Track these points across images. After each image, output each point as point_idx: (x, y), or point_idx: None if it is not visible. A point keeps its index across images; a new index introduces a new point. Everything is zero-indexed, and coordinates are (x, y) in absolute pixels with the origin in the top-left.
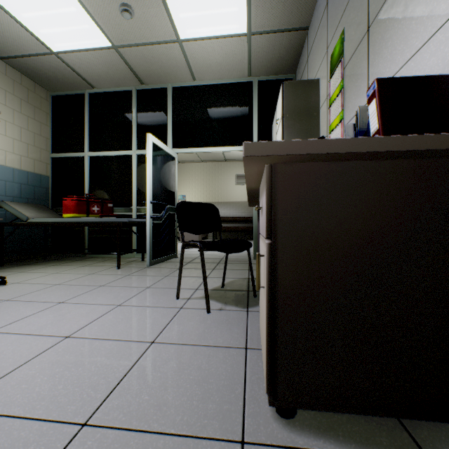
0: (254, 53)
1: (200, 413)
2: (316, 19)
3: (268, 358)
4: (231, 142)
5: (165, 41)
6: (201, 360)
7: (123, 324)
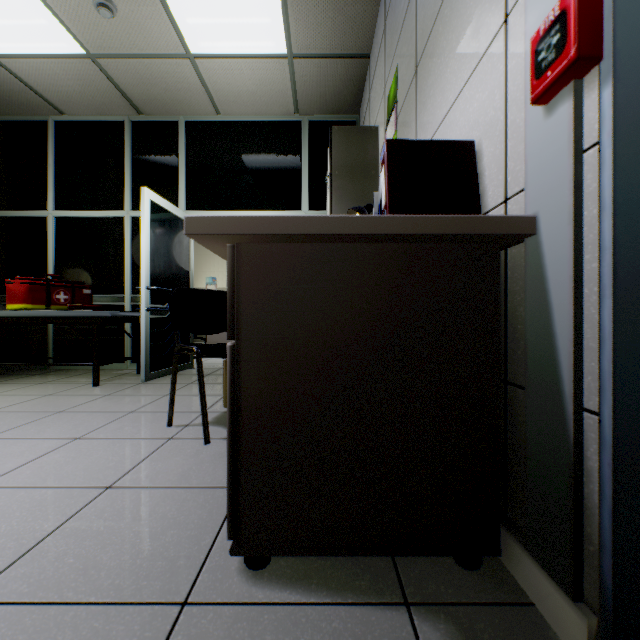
0: (300, 83)
1: (141, 574)
2: (376, 45)
3: (230, 494)
4: (271, 205)
5: (169, 55)
6: (170, 507)
7: (74, 465)
